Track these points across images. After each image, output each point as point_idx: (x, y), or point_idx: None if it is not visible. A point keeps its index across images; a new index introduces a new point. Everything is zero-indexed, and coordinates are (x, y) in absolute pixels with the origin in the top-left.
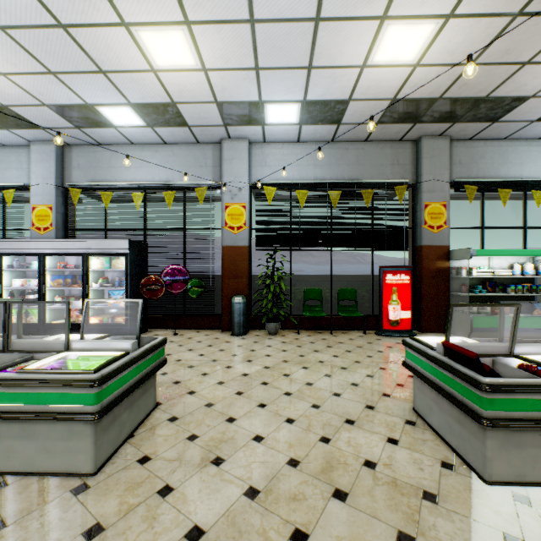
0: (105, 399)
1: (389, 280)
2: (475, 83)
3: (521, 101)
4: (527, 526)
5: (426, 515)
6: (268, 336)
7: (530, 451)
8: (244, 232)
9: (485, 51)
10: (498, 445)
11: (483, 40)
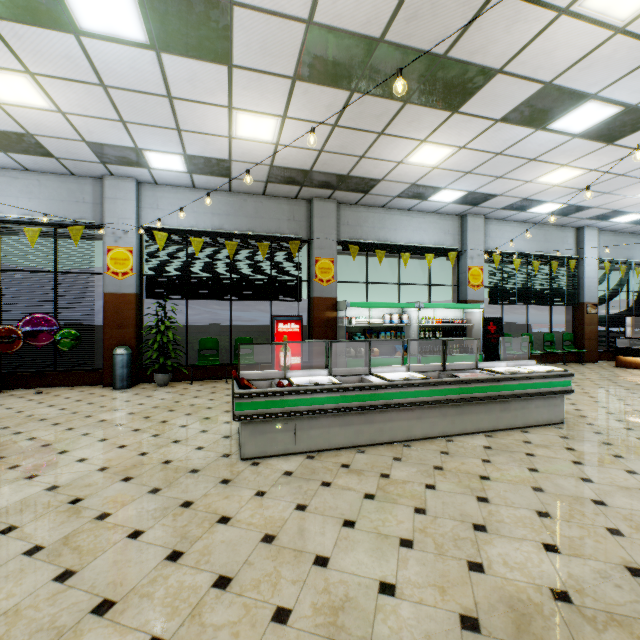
0: None
1: (281, 328)
2: (333, 164)
3: (376, 182)
4: (243, 474)
5: (182, 479)
6: (156, 388)
7: (270, 435)
8: (131, 278)
9: (327, 144)
10: (249, 433)
11: (320, 137)
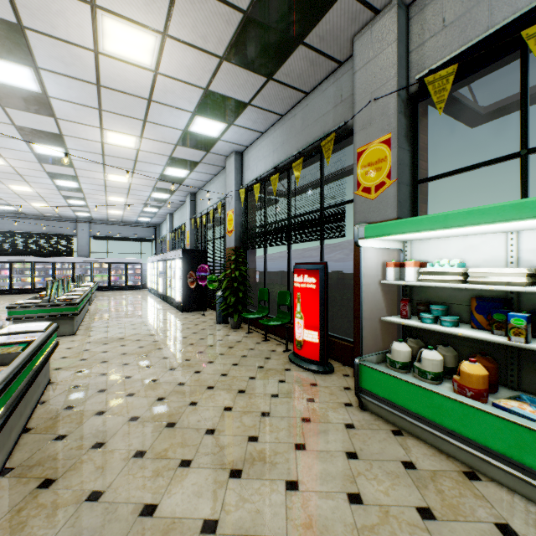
0: (14, 315)
1: (295, 282)
2: None
3: None
4: None
5: None
6: (227, 328)
7: None
8: (233, 234)
9: None
10: None
11: None
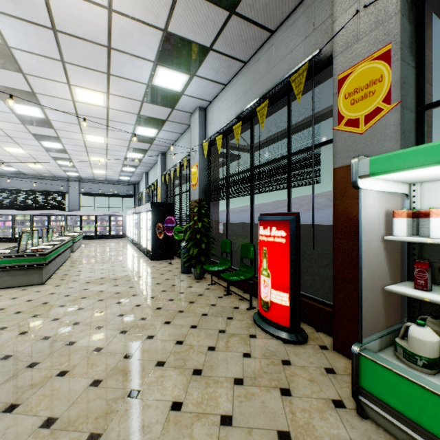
0: None
1: (260, 235)
2: None
3: None
4: None
5: None
6: (191, 278)
7: None
8: (197, 187)
9: None
10: None
11: None
